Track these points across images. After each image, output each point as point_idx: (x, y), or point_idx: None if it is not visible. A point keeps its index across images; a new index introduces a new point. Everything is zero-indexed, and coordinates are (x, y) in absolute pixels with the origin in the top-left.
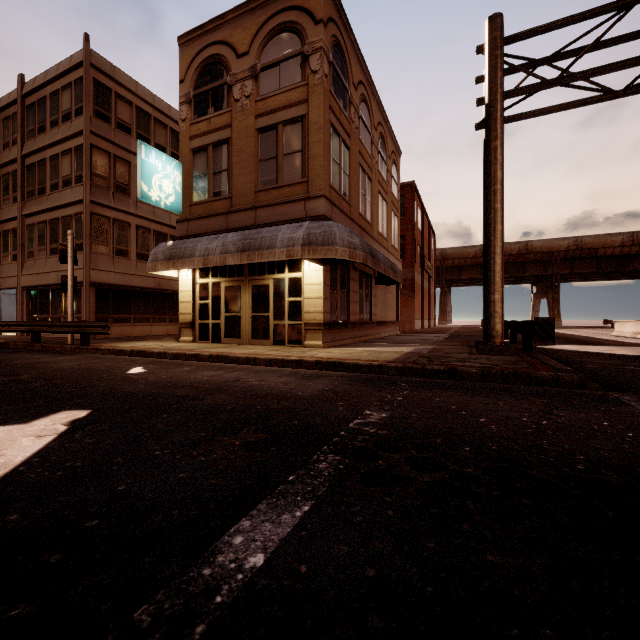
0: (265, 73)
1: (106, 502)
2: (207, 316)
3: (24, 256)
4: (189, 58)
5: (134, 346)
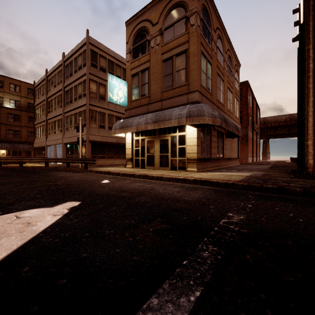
0: (166, 31)
1: (73, 265)
2: (138, 155)
3: (64, 130)
4: (130, 31)
5: (106, 169)
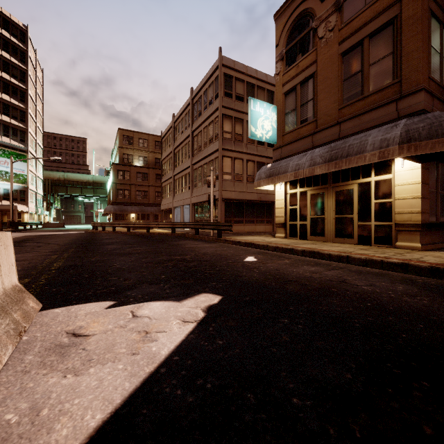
0: None
1: None
2: (295, 218)
3: (192, 187)
4: (282, 26)
5: (246, 239)
